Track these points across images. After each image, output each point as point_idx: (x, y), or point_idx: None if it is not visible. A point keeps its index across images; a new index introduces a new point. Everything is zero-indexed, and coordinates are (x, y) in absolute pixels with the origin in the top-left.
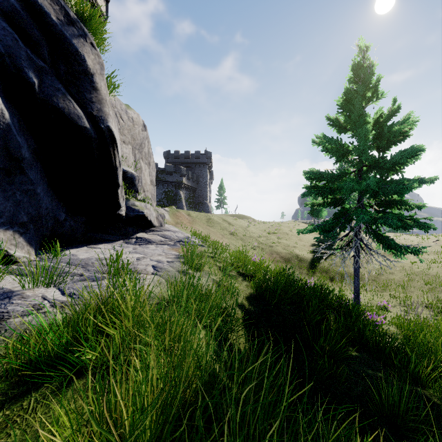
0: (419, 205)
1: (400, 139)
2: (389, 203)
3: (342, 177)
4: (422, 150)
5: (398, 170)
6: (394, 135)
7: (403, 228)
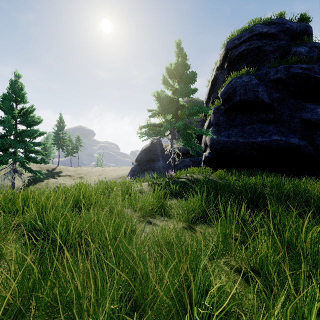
0: (47, 153)
1: (34, 124)
2: (32, 151)
3: (4, 137)
4: (38, 131)
5: (31, 138)
6: (31, 122)
7: (38, 163)
